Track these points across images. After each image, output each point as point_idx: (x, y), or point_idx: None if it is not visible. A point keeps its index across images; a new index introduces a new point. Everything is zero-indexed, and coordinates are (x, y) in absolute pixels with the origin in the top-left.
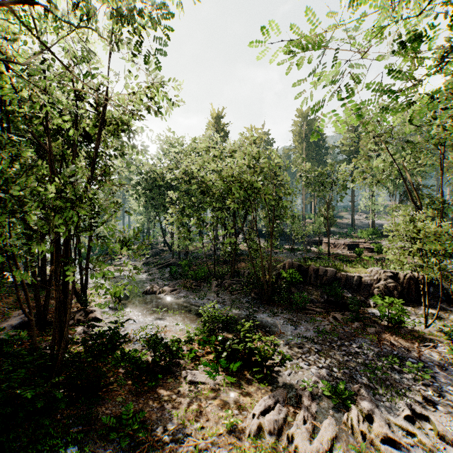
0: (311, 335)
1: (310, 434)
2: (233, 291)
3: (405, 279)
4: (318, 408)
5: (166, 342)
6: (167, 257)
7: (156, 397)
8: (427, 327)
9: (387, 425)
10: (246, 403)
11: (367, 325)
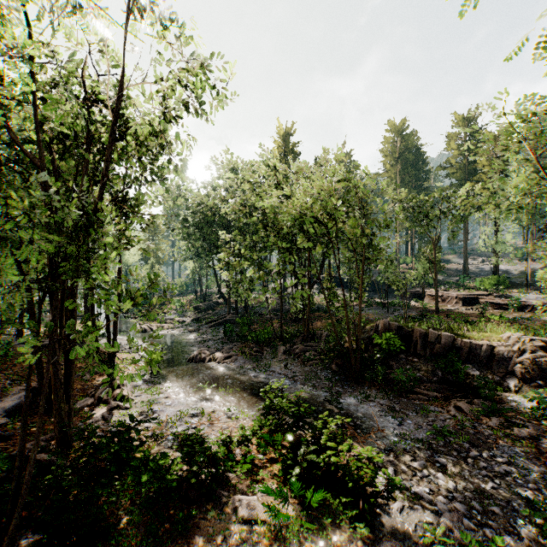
0: (426, 436)
1: None
2: (306, 361)
3: None
4: None
5: (208, 447)
6: (222, 312)
7: None
8: None
9: None
10: None
11: (512, 424)
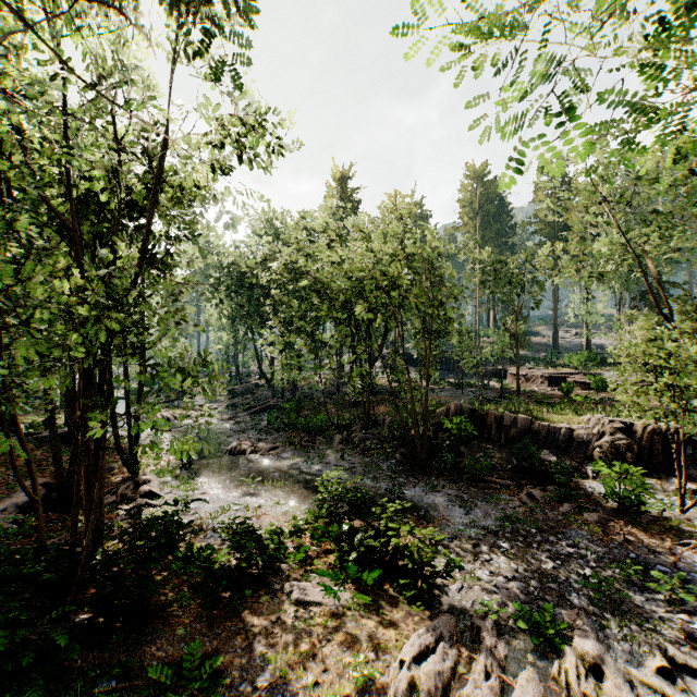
0: (493, 523)
1: None
2: (366, 451)
3: (646, 433)
4: (509, 649)
5: (259, 535)
6: (264, 397)
7: (241, 628)
8: (683, 512)
9: (628, 683)
10: (389, 641)
11: (583, 509)
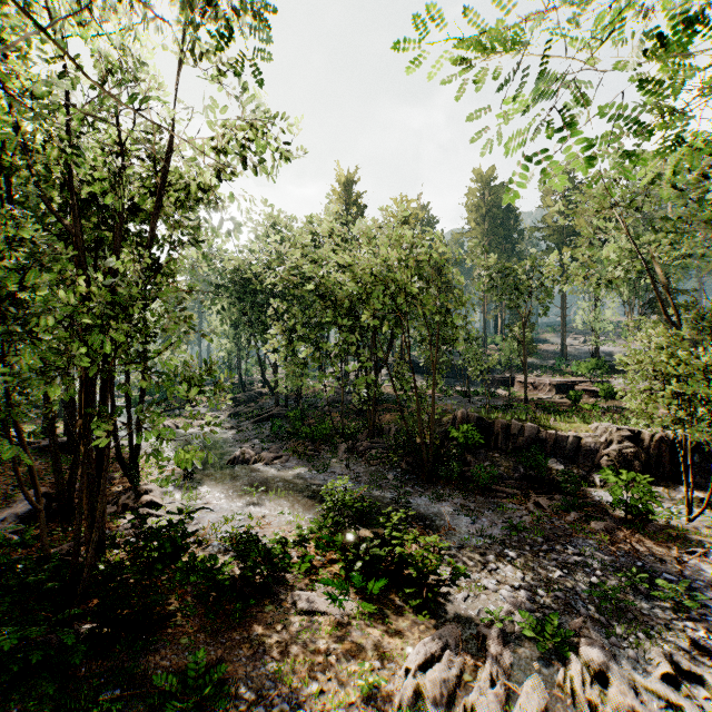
0: (500, 532)
1: (502, 705)
2: (372, 460)
3: (653, 441)
4: (515, 657)
5: (263, 544)
6: (267, 405)
7: (246, 637)
8: (690, 521)
9: (632, 689)
10: (394, 649)
11: (590, 518)
